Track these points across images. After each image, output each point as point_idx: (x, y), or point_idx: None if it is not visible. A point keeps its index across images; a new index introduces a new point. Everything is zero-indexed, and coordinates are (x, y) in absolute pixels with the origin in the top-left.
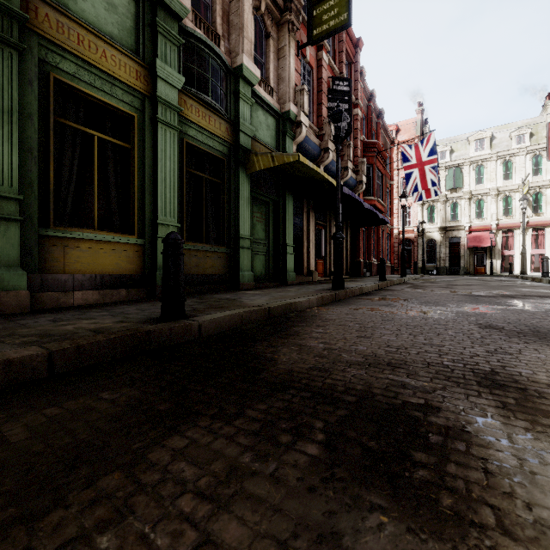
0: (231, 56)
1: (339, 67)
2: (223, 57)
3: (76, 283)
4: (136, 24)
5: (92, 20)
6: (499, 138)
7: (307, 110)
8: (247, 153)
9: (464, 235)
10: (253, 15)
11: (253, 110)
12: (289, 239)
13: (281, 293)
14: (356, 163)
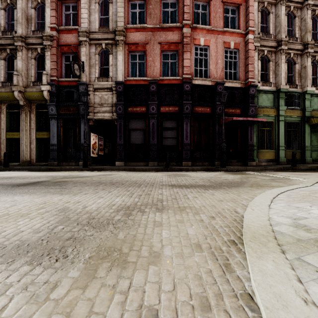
0: (301, 87)
1: None
2: (299, 91)
3: (262, 160)
4: (273, 99)
5: (265, 105)
6: None
7: None
8: (308, 118)
9: None
10: (311, 65)
11: (311, 100)
12: None
13: None
14: None
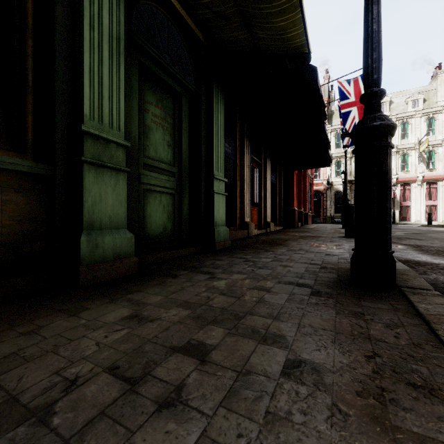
0: None
1: None
2: None
3: None
4: None
5: None
6: (396, 103)
7: None
8: None
9: None
10: None
11: None
12: (217, 167)
13: (205, 377)
14: None
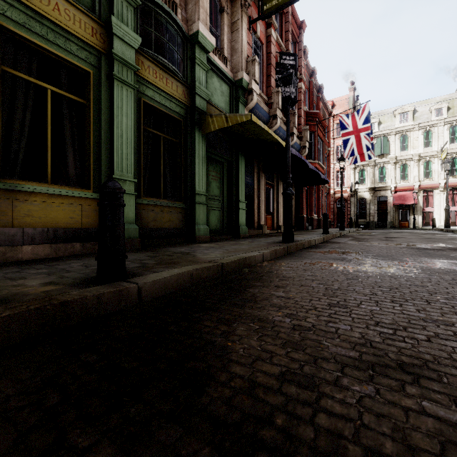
0: (188, 24)
1: (286, 45)
2: (180, 23)
3: (25, 237)
4: None
5: None
6: (420, 112)
7: (258, 79)
8: (202, 115)
9: (390, 194)
10: None
11: (208, 76)
12: (241, 196)
13: (234, 246)
14: (300, 130)
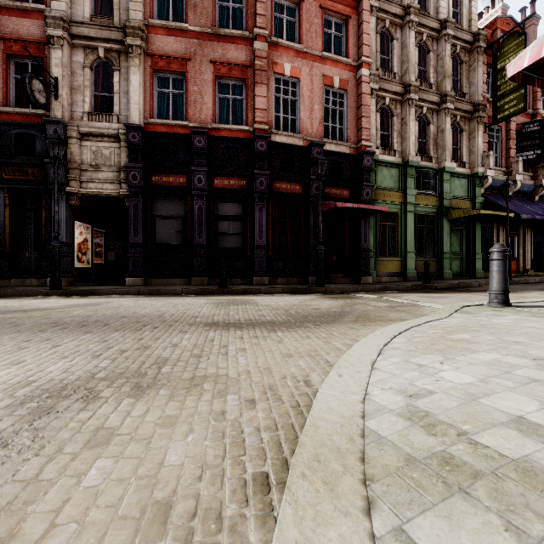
0: (438, 161)
1: (533, 105)
2: (434, 167)
3: (383, 275)
4: (398, 177)
5: (386, 185)
6: None
7: (492, 166)
8: (447, 209)
9: None
10: (451, 128)
11: (451, 182)
12: (477, 250)
13: (467, 281)
14: None
